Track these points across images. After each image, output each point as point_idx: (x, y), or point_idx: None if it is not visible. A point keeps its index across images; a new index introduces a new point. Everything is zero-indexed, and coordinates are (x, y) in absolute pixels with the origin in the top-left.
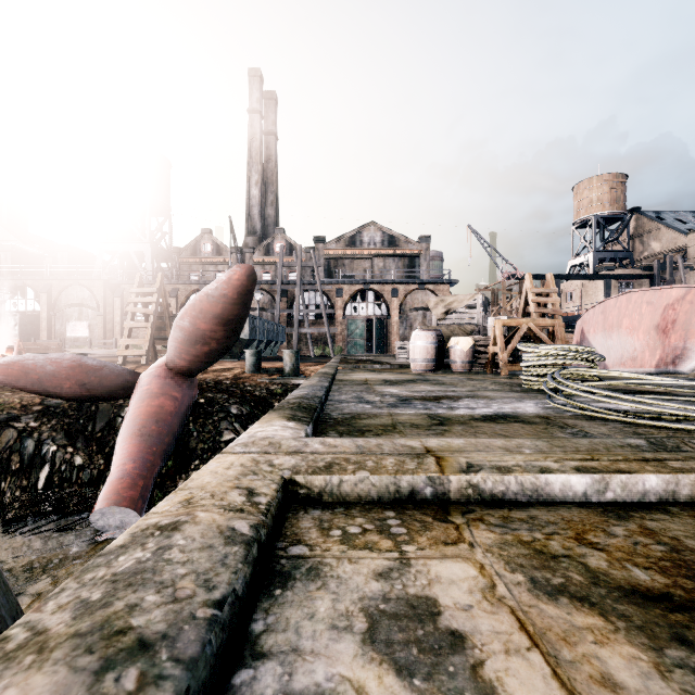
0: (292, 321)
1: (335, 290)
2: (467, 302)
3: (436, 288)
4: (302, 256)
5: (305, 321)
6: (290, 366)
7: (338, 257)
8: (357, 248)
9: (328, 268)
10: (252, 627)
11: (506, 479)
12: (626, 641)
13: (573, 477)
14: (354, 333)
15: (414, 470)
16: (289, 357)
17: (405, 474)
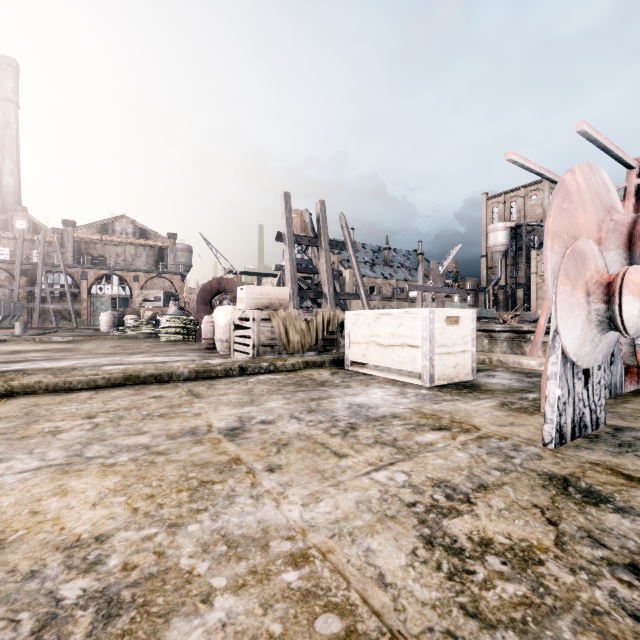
0: (34, 297)
1: (80, 273)
2: (156, 295)
3: (171, 277)
4: (48, 236)
5: (48, 298)
6: (20, 330)
7: (89, 241)
8: (110, 235)
9: (79, 250)
10: (1, 343)
11: (46, 338)
12: (39, 342)
13: (58, 338)
14: (100, 309)
15: (31, 338)
16: (19, 326)
17: (29, 338)
